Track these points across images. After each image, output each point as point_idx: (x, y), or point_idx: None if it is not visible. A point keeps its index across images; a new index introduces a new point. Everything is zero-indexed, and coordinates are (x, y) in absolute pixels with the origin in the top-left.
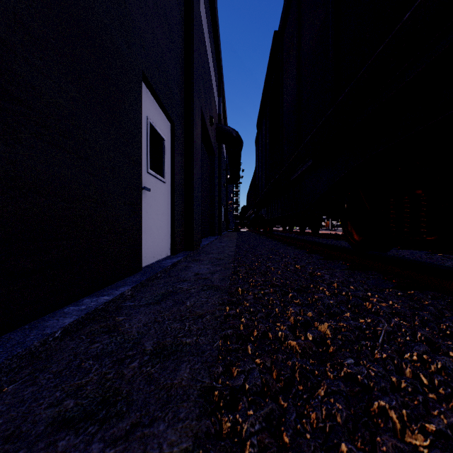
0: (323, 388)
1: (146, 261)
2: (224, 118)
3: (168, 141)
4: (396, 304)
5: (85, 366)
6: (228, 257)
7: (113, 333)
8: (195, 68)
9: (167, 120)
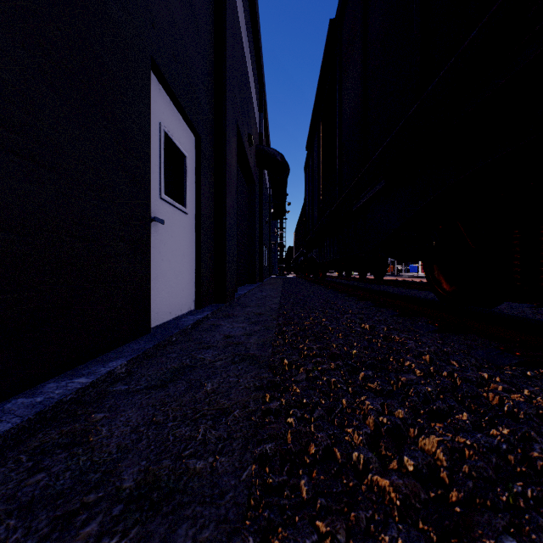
0: None
1: (158, 319)
2: (266, 139)
3: (191, 159)
4: (538, 396)
5: None
6: (271, 311)
7: (77, 447)
8: (228, 67)
9: (190, 131)
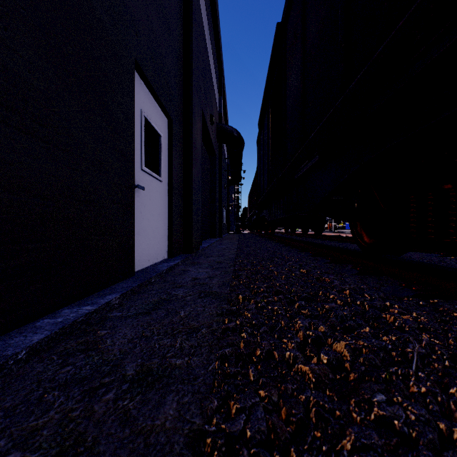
0: (351, 441)
1: (140, 265)
2: (225, 118)
3: (164, 137)
4: (421, 316)
5: (48, 399)
6: (229, 260)
7: (91, 351)
8: (194, 62)
9: (164, 115)
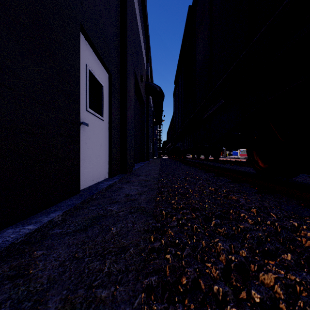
0: None
1: (85, 184)
2: (151, 79)
3: (106, 87)
4: None
5: None
6: (154, 179)
7: (19, 279)
8: (128, 34)
9: (105, 71)
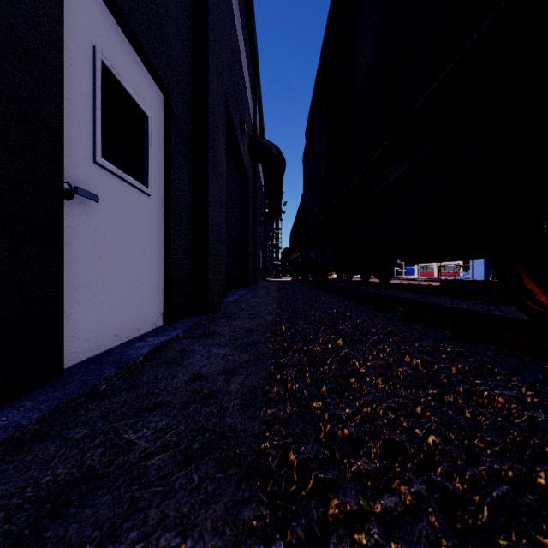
0: None
1: (90, 348)
2: (260, 134)
3: (157, 122)
4: None
5: None
6: (265, 326)
7: None
8: (212, 19)
9: (155, 85)
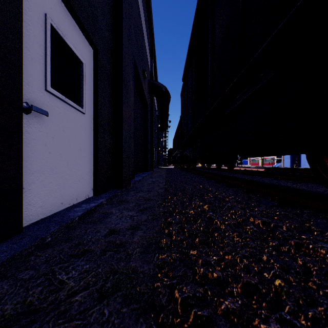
0: None
1: (43, 212)
2: (155, 79)
3: (89, 67)
4: None
5: None
6: (158, 196)
7: None
8: (125, 5)
9: (88, 43)
